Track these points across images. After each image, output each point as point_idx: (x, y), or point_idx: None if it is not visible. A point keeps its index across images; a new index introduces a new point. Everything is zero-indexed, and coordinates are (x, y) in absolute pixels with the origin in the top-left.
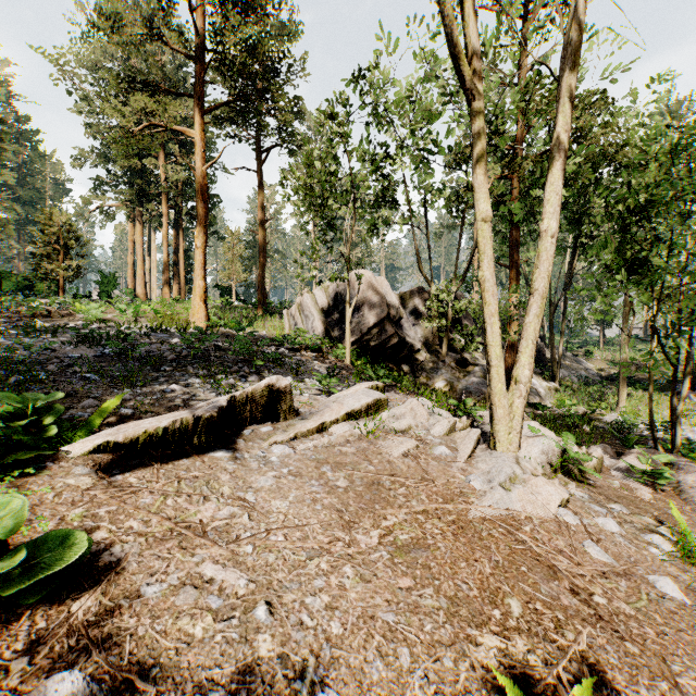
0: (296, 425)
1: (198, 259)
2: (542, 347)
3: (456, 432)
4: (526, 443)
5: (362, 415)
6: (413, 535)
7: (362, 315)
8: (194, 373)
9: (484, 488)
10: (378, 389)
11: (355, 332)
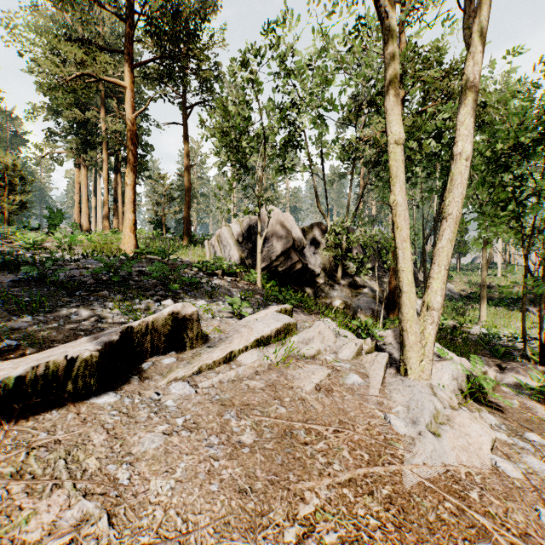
0: (202, 355)
1: (128, 195)
2: (415, 272)
3: (363, 355)
4: (435, 368)
5: (272, 341)
6: (343, 532)
7: (271, 245)
8: (109, 297)
9: (409, 432)
10: (287, 312)
11: (265, 259)
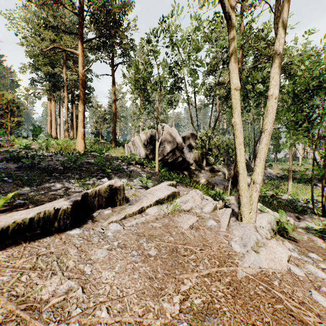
0: (126, 209)
1: (80, 117)
2: (249, 162)
3: (217, 210)
4: (258, 217)
5: (165, 201)
6: (204, 299)
7: (164, 147)
8: (71, 177)
9: (242, 251)
10: (173, 185)
11: (160, 155)
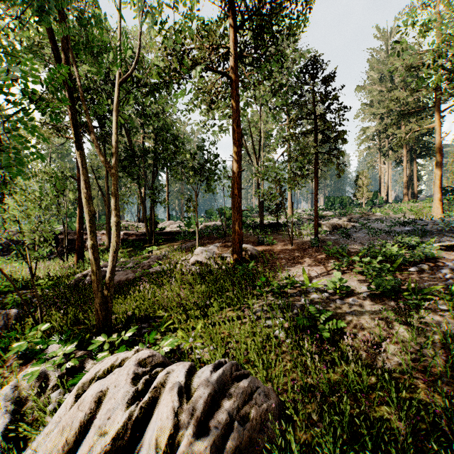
0: None
1: (436, 184)
2: None
3: None
4: None
5: None
6: None
7: None
8: (447, 236)
9: None
10: None
11: None
